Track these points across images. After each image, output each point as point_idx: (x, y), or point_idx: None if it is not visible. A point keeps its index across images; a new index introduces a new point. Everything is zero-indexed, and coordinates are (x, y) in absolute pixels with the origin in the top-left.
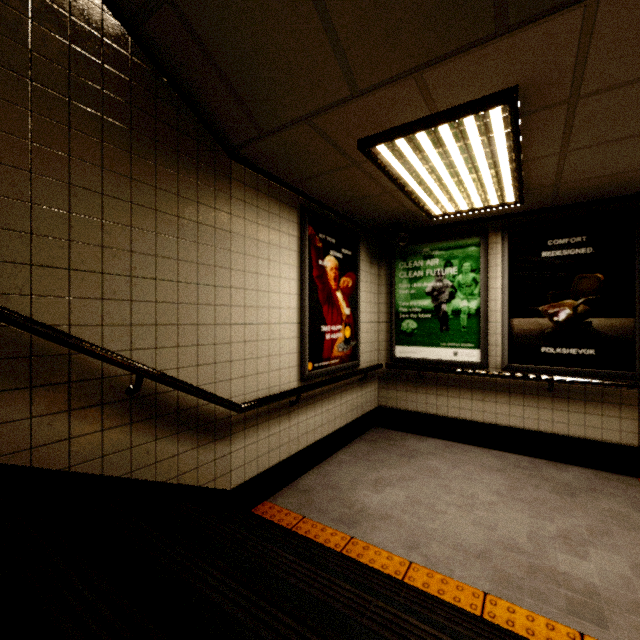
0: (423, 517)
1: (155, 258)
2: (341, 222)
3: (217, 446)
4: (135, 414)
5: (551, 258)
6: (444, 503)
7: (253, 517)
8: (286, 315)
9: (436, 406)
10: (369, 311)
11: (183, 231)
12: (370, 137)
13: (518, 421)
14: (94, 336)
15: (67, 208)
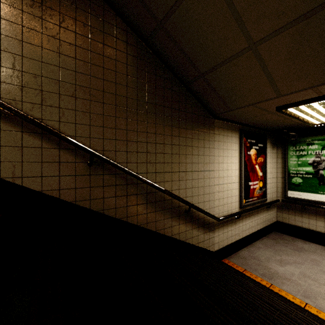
0: (311, 284)
1: (192, 164)
2: (257, 131)
3: (209, 233)
4: (186, 219)
5: None
6: (324, 280)
7: (226, 265)
8: (234, 179)
9: (315, 226)
10: (271, 172)
11: (199, 152)
12: (283, 106)
13: None
14: (177, 193)
15: (171, 152)
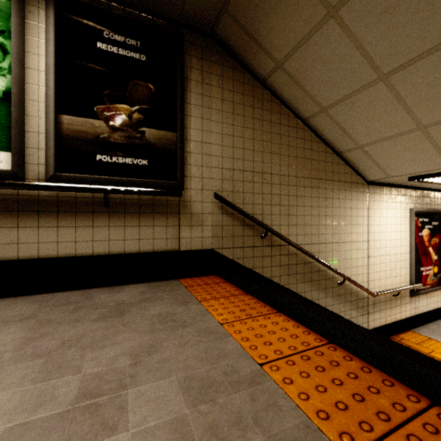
0: None
1: None
2: None
3: None
4: None
5: (107, 52)
6: None
7: None
8: None
9: None
10: None
11: None
12: None
13: (69, 247)
14: None
15: None
